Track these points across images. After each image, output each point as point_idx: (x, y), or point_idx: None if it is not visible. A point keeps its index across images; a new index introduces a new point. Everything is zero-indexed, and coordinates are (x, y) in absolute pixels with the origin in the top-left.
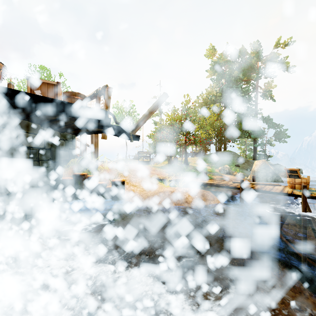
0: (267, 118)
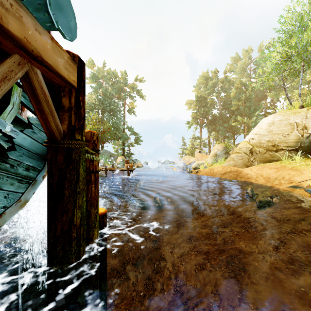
0: (131, 128)
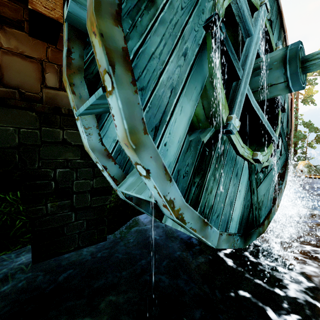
0: (308, 123)
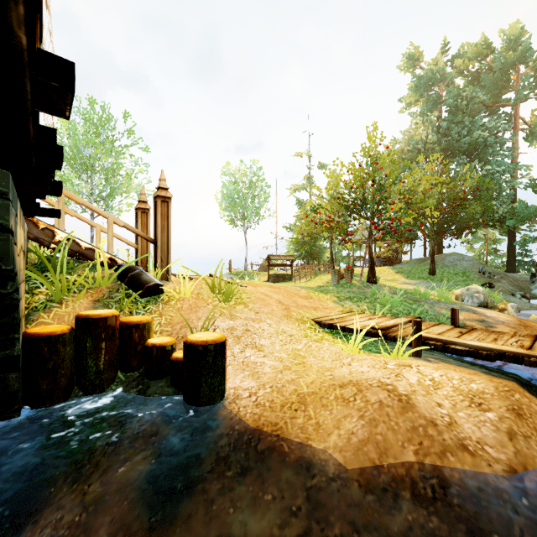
0: None
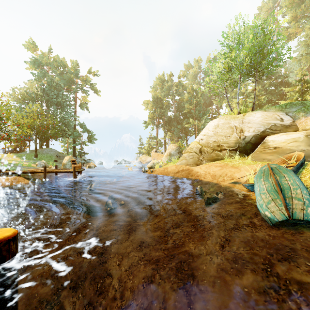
0: (83, 124)
